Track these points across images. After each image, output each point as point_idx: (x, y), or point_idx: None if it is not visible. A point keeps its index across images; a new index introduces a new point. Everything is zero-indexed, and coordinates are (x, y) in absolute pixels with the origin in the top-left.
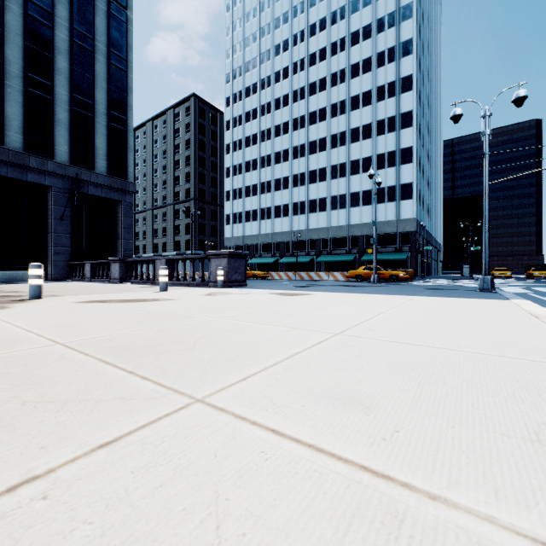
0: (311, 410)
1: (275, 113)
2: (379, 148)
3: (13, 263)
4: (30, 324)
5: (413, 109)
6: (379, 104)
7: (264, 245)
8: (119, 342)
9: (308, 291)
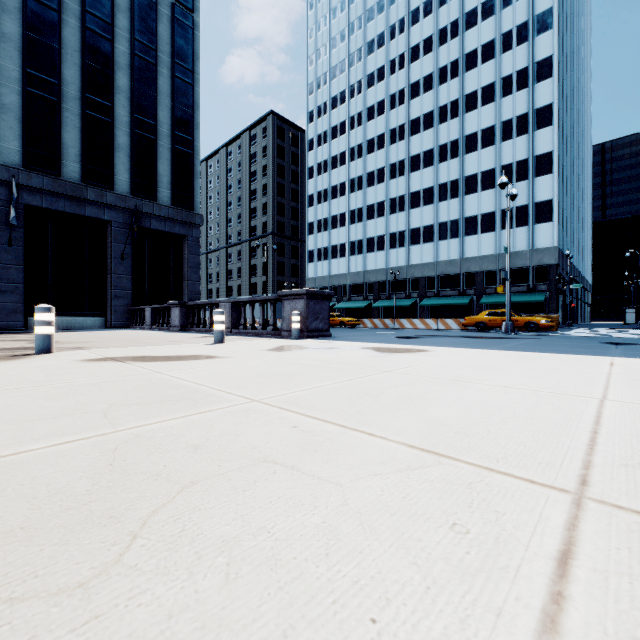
0: None
1: (367, 124)
2: (504, 157)
3: (71, 308)
4: None
5: (553, 102)
6: (504, 100)
7: (353, 286)
8: None
9: (419, 345)
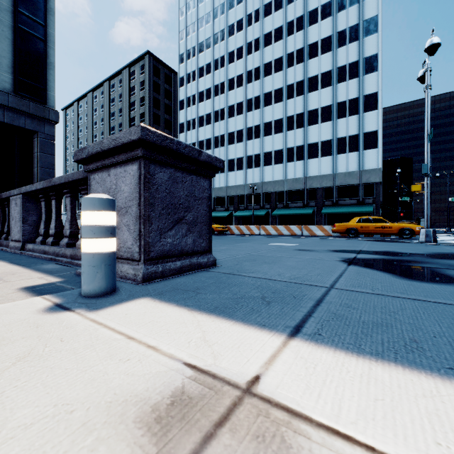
0: None
1: (228, 66)
2: (339, 95)
3: None
4: None
5: (378, 52)
6: (339, 50)
7: (217, 199)
8: None
9: None
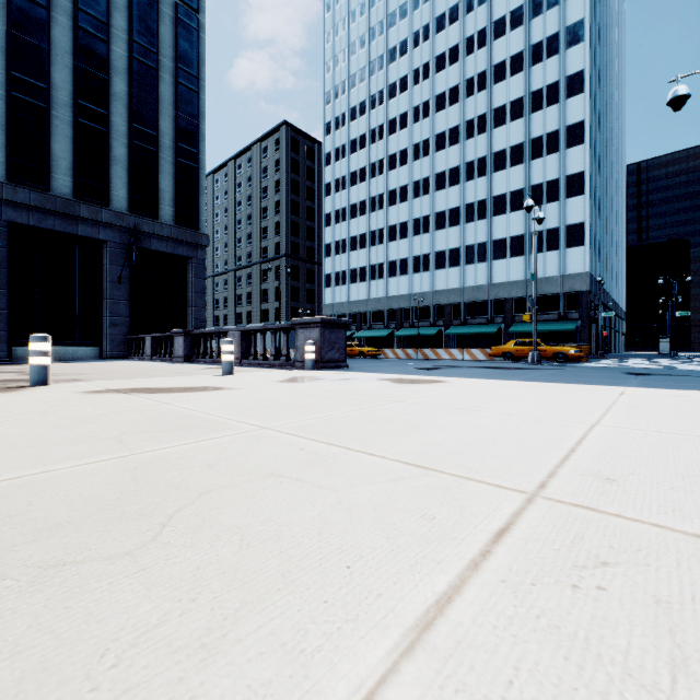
0: None
1: (389, 138)
2: (534, 176)
3: (61, 337)
4: None
5: (585, 119)
6: (534, 116)
7: (374, 313)
8: None
9: (438, 376)
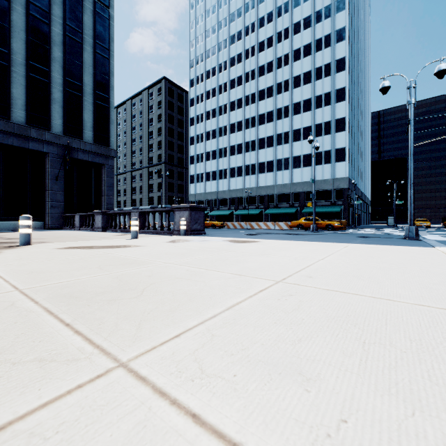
0: (243, 382)
1: (230, 91)
2: (317, 118)
3: (18, 215)
4: (5, 269)
5: (346, 86)
6: (317, 82)
7: (221, 200)
8: (73, 289)
9: (256, 238)
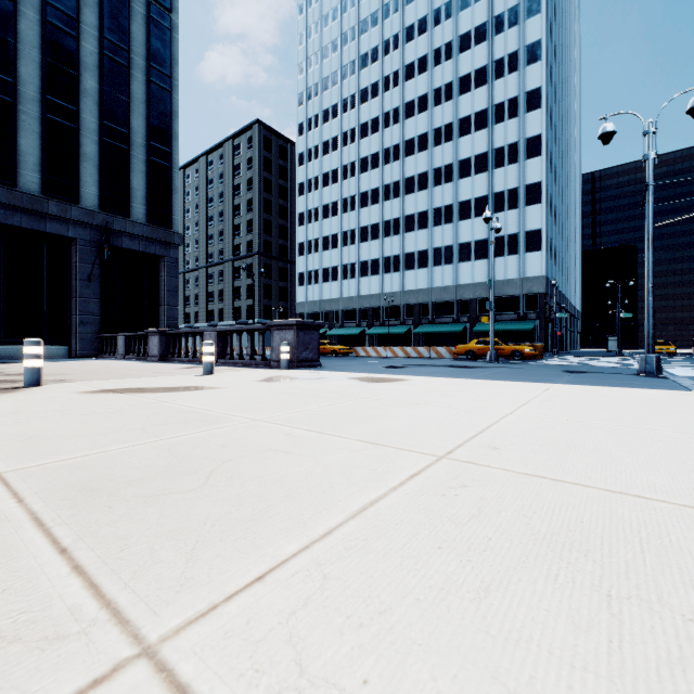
0: None
1: (360, 141)
2: (496, 184)
3: (28, 335)
4: None
5: (542, 133)
6: (496, 127)
7: (346, 311)
8: (90, 472)
9: (401, 375)
